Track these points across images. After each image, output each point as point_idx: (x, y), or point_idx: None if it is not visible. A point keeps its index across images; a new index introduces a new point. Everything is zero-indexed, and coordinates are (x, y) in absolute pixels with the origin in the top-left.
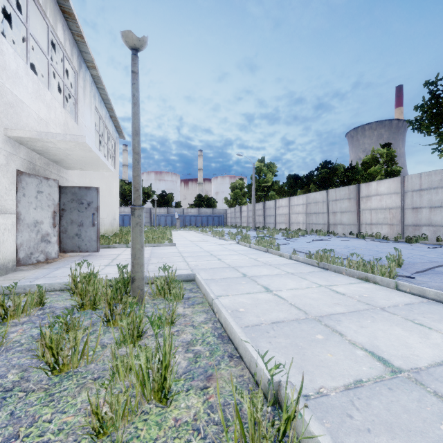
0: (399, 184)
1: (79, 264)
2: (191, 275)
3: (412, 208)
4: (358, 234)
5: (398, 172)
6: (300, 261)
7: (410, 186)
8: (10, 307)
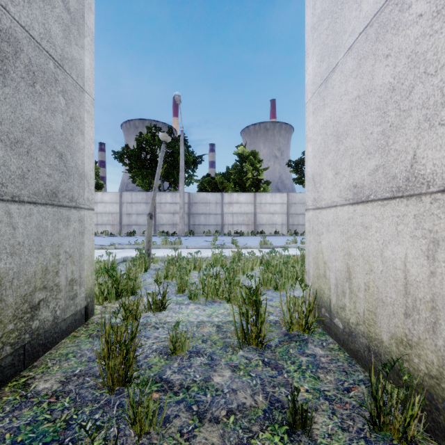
0: (119, 197)
1: (107, 253)
2: (122, 258)
3: (127, 214)
4: None
5: (102, 185)
6: (126, 249)
7: (125, 199)
8: (135, 274)
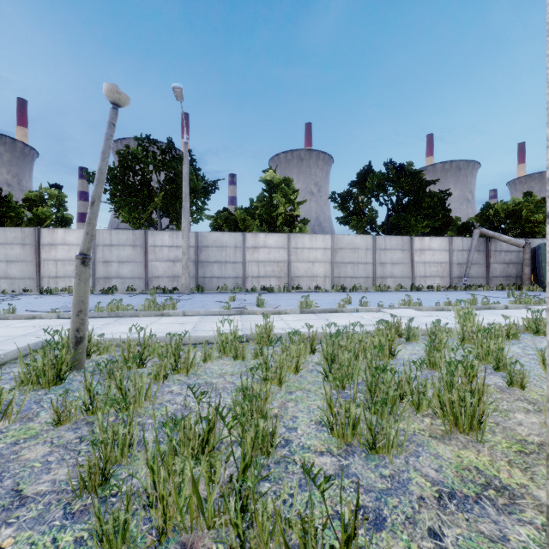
0: None
1: None
2: (39, 343)
3: (104, 262)
4: (44, 290)
5: (70, 220)
6: None
7: (101, 240)
8: None
